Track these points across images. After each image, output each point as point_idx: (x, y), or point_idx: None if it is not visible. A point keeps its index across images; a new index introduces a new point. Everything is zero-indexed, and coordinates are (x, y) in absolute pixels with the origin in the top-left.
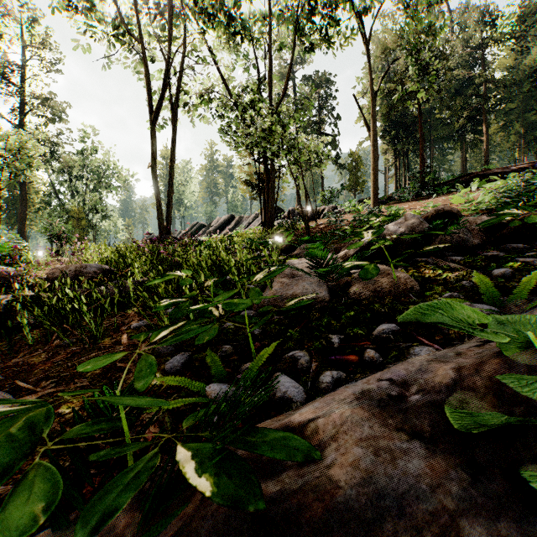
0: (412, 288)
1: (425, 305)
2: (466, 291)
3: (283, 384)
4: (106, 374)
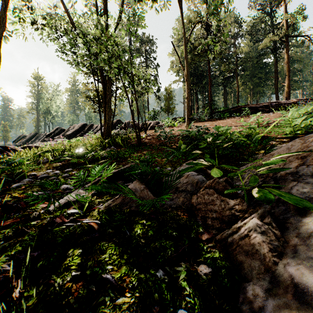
0: None
1: None
2: None
3: None
4: None
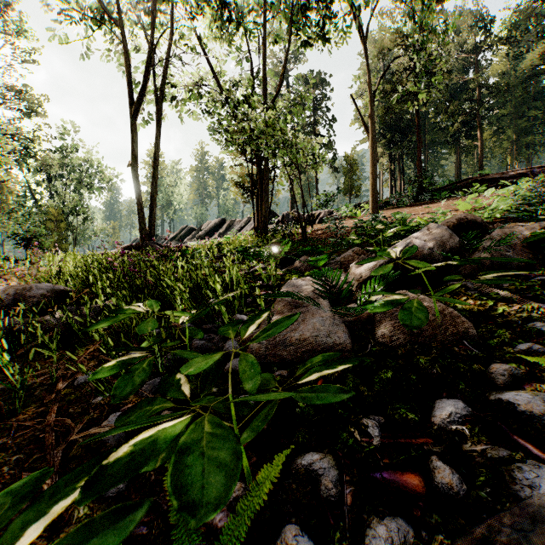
0: (466, 332)
1: None
2: None
3: None
4: None
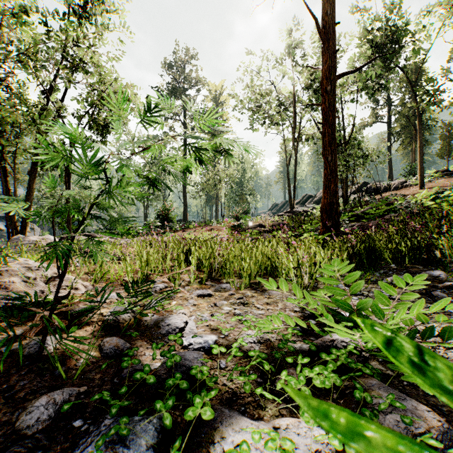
0: None
1: None
2: None
3: None
4: None
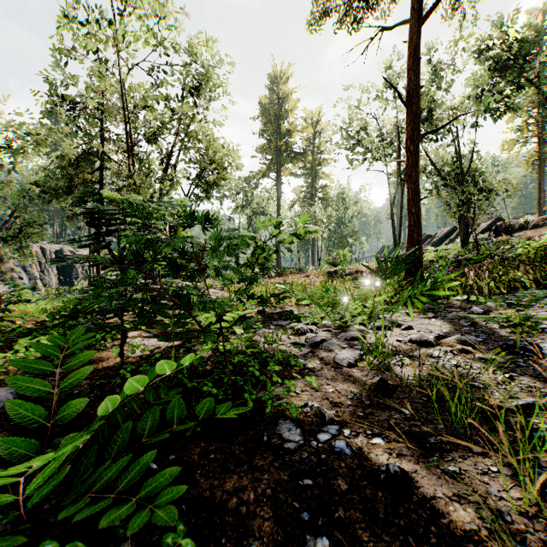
0: None
1: None
2: None
3: None
4: None
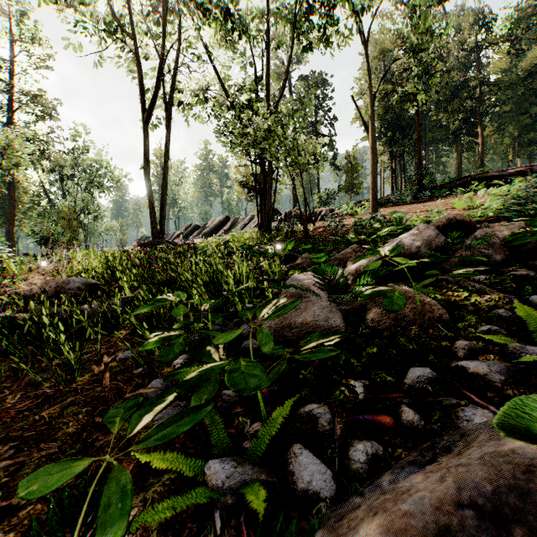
0: (440, 317)
1: (529, 401)
2: (506, 324)
3: (305, 468)
4: (80, 434)
